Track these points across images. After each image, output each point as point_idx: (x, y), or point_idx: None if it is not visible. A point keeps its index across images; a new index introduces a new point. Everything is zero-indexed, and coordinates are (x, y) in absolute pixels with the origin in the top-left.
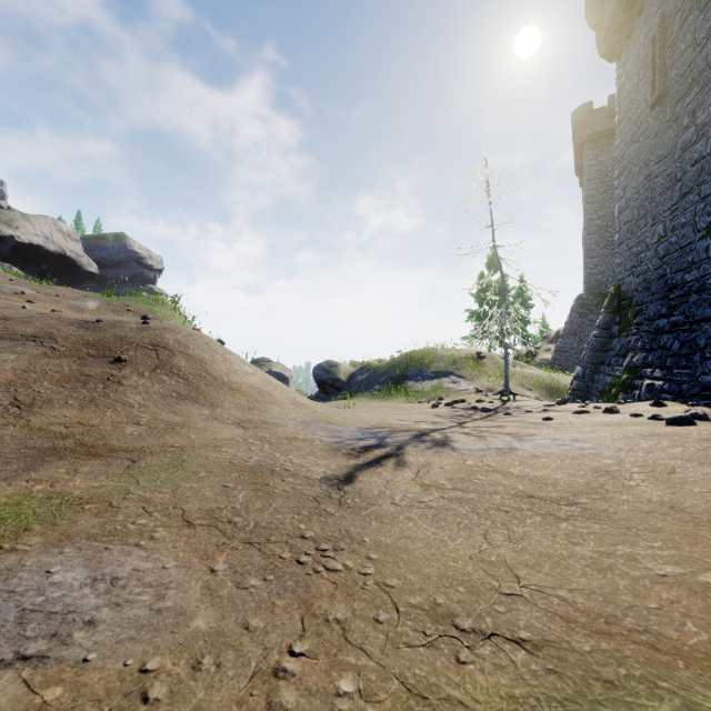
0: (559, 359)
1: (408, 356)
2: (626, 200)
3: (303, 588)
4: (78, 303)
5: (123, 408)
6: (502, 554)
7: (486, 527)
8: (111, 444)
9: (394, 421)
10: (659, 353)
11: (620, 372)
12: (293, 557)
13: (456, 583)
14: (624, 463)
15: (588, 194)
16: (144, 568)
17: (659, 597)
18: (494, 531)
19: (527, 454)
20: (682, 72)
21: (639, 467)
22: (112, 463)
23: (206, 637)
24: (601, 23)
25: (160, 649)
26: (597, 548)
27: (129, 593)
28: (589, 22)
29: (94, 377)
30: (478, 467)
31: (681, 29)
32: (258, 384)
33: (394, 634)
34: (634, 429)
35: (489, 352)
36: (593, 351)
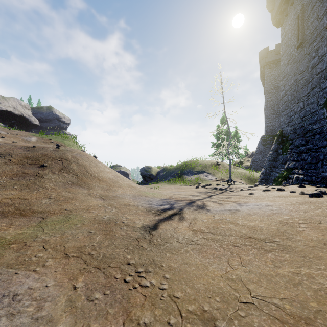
0: (253, 165)
1: (184, 163)
2: (285, 91)
3: (126, 299)
4: (27, 138)
5: (43, 190)
6: (239, 274)
7: (228, 256)
8: (33, 209)
9: (178, 195)
10: (301, 162)
11: (283, 171)
12: (122, 277)
13: (214, 295)
14: (294, 218)
15: (266, 89)
16: (35, 286)
17: None
18: (233, 259)
19: (244, 213)
20: (312, 31)
21: (302, 220)
22: (32, 220)
23: None
24: (273, 9)
25: None
26: (290, 269)
27: (21, 306)
28: (268, 9)
29: (29, 174)
30: (221, 220)
31: (311, 11)
32: (112, 177)
33: None
34: (294, 199)
35: (222, 162)
36: (270, 161)
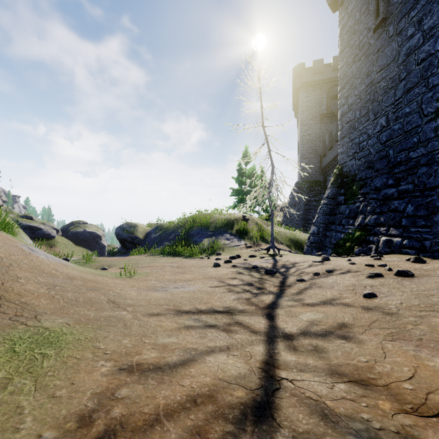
0: (286, 221)
1: (191, 218)
2: (348, 105)
3: None
4: None
5: None
6: None
7: None
8: None
9: (165, 328)
10: (392, 215)
11: (352, 230)
12: None
13: None
14: None
15: (302, 120)
16: None
17: None
18: None
19: None
20: None
21: None
22: None
23: None
24: None
25: None
26: None
27: None
28: None
29: None
30: None
31: None
32: None
33: None
34: None
35: (251, 216)
36: (325, 215)
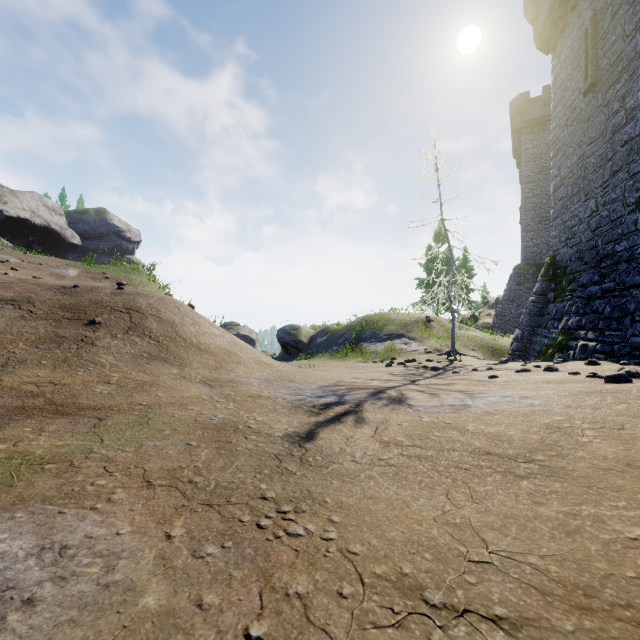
0: (499, 323)
1: (363, 320)
2: (560, 178)
3: (263, 556)
4: (59, 271)
5: (95, 367)
6: (466, 516)
7: (447, 485)
8: (80, 403)
9: (352, 379)
10: (592, 317)
11: (556, 334)
12: (253, 520)
13: (422, 549)
14: (574, 420)
15: (524, 175)
16: (97, 534)
17: (634, 563)
18: (456, 490)
19: (480, 411)
20: (613, 62)
21: (589, 423)
22: (79, 422)
23: (154, 617)
24: (538, 19)
25: (102, 634)
26: (561, 508)
27: (77, 565)
28: (527, 18)
29: (69, 338)
30: (434, 423)
31: (612, 22)
32: (225, 345)
33: (360, 612)
34: (576, 386)
35: (437, 316)
36: (531, 315)
